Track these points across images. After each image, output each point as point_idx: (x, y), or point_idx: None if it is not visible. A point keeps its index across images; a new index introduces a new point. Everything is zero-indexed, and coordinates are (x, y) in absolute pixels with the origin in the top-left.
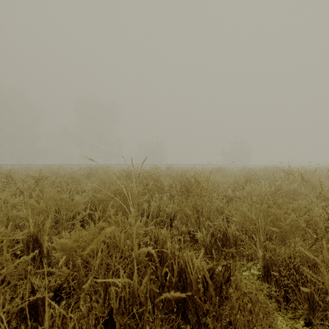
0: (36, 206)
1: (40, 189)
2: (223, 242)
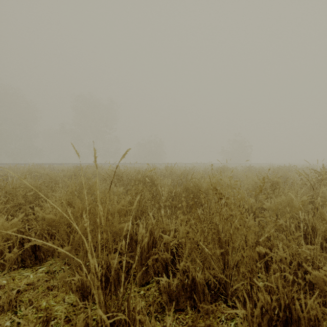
0: None
1: None
2: (283, 322)
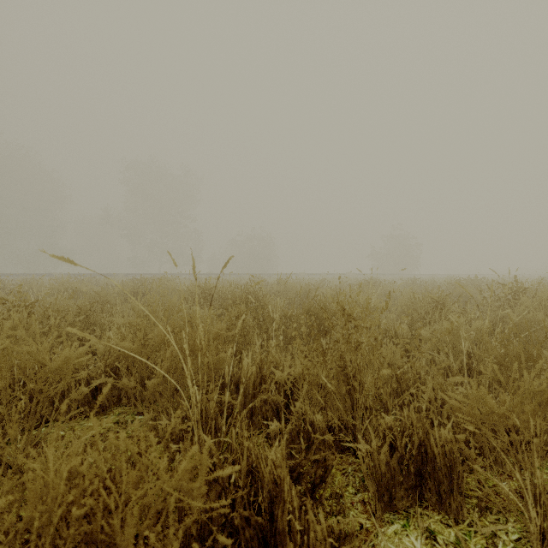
0: None
1: (11, 327)
2: (418, 464)
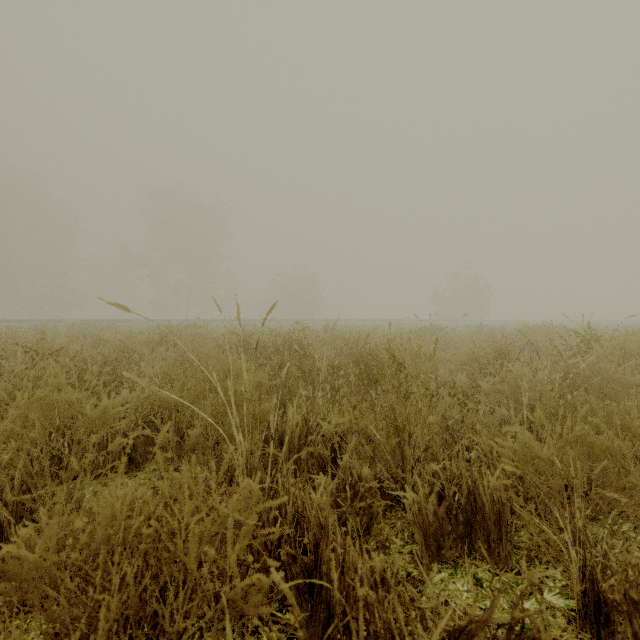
0: None
1: (37, 377)
2: (467, 515)
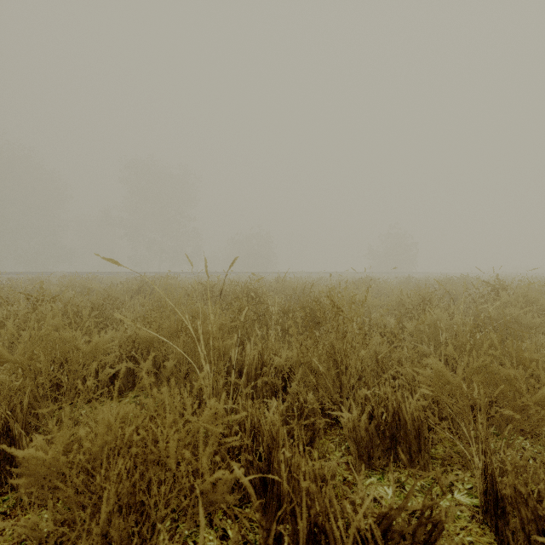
0: (6, 359)
1: (37, 320)
2: (393, 431)
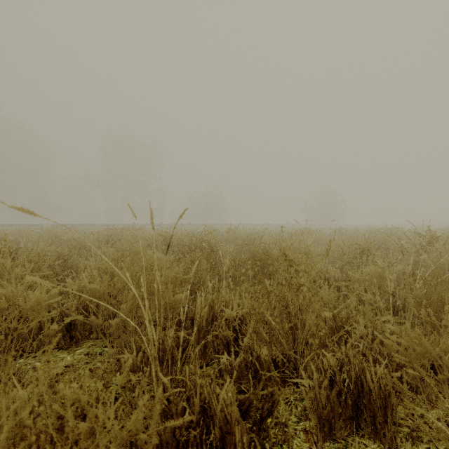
0: None
1: None
2: (354, 396)
